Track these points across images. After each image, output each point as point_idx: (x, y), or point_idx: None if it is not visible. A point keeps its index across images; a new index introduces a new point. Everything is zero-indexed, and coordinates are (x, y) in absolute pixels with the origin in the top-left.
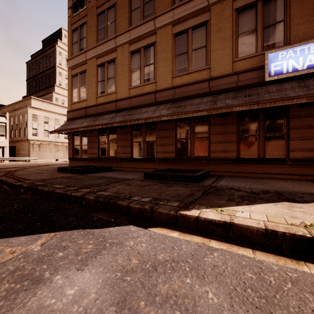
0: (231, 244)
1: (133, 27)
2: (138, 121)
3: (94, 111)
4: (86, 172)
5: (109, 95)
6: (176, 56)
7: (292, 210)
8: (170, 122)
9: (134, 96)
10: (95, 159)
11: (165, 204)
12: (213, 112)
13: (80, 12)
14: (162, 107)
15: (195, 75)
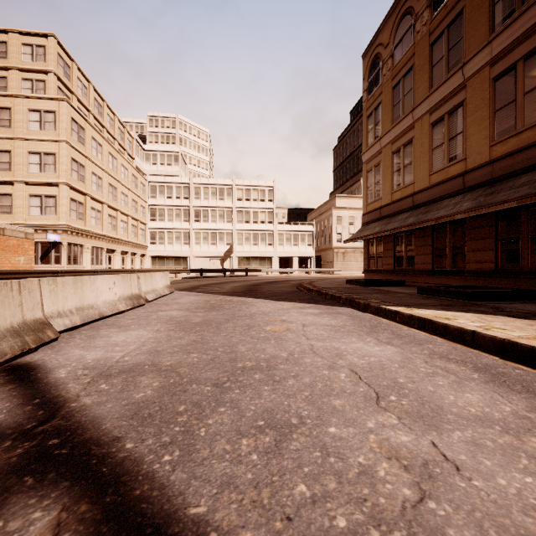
0: (391, 321)
1: (434, 90)
2: (427, 223)
3: (389, 211)
4: (369, 285)
5: (406, 188)
6: (496, 111)
7: (477, 317)
8: (486, 216)
9: (435, 185)
10: (390, 271)
11: (381, 303)
12: (526, 202)
13: (375, 91)
14: (468, 197)
15: (528, 134)
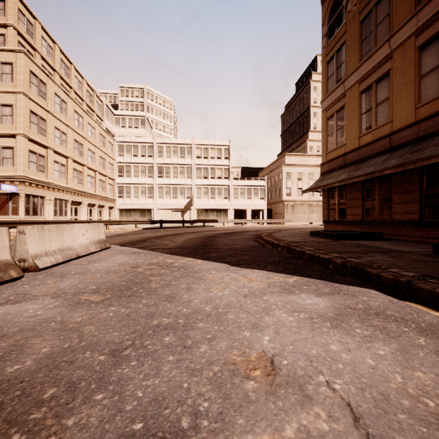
0: None
1: (424, 4)
2: (429, 161)
3: (355, 157)
4: (341, 238)
5: (379, 128)
6: None
7: None
8: None
9: (426, 118)
10: (357, 222)
11: (435, 282)
12: None
13: (337, 33)
14: None
15: None
